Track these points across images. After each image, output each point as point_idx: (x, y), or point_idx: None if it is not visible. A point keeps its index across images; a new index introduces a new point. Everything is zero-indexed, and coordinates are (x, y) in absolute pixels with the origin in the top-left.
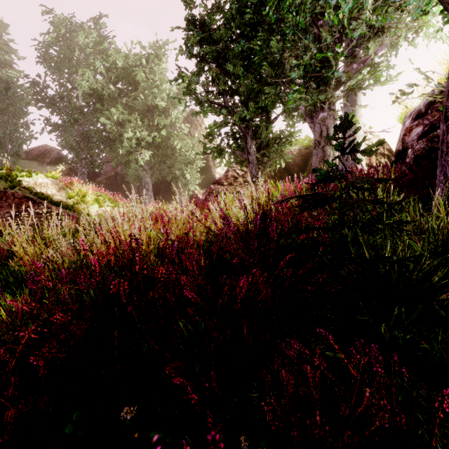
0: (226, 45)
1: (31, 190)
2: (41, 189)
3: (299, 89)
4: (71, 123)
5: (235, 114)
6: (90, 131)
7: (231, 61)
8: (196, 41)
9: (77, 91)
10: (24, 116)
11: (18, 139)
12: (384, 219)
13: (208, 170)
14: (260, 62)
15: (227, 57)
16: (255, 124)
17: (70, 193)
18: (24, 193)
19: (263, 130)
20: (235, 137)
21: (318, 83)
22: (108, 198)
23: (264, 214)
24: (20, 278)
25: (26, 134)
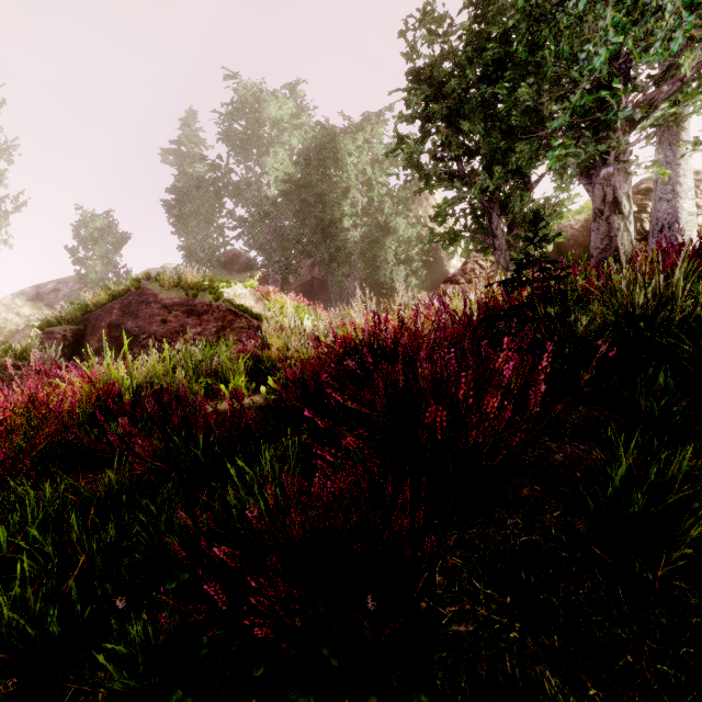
0: (460, 94)
1: (232, 302)
2: (240, 301)
3: (564, 143)
4: (263, 218)
5: (473, 185)
6: (284, 226)
7: (468, 116)
8: (420, 101)
9: (269, 178)
10: (214, 218)
11: (209, 246)
12: (552, 290)
13: (437, 263)
14: (509, 111)
15: (462, 113)
16: (503, 195)
17: (268, 304)
18: (227, 305)
19: (516, 201)
20: (475, 216)
21: (597, 127)
22: (307, 310)
23: (486, 303)
24: (272, 367)
25: (216, 238)
